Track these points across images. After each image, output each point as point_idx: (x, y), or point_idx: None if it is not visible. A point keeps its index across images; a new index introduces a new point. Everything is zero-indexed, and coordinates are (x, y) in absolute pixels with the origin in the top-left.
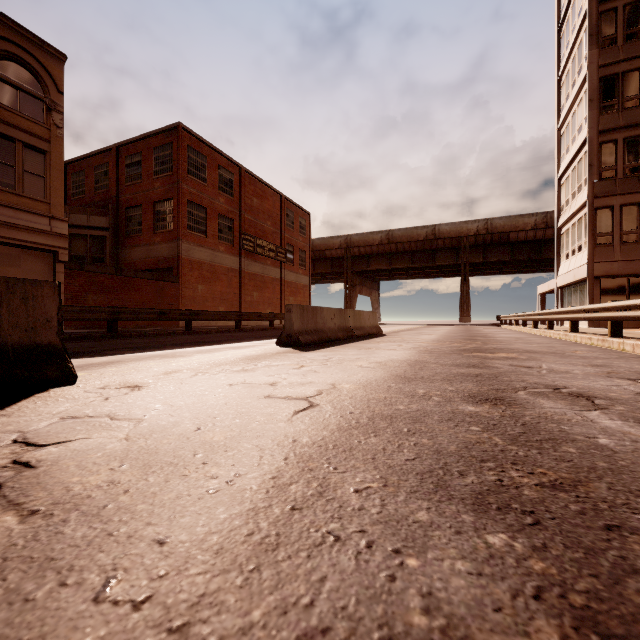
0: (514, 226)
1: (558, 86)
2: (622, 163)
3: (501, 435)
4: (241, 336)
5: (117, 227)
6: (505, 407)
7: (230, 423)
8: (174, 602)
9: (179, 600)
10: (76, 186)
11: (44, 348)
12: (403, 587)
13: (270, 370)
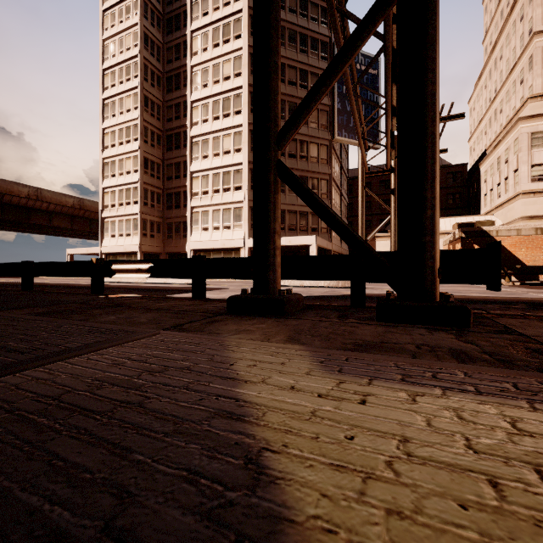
0: (10, 190)
1: (102, 131)
2: (150, 201)
3: None
4: None
5: None
6: None
7: None
8: None
9: None
10: None
11: None
12: None
13: None
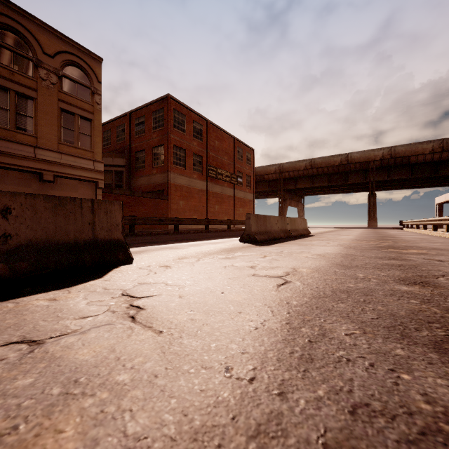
0: (414, 151)
1: None
2: None
3: (437, 307)
4: (211, 235)
5: (130, 165)
6: (432, 288)
7: (240, 290)
8: (269, 382)
9: (271, 381)
10: (105, 140)
11: (116, 242)
12: (406, 389)
13: (245, 258)
